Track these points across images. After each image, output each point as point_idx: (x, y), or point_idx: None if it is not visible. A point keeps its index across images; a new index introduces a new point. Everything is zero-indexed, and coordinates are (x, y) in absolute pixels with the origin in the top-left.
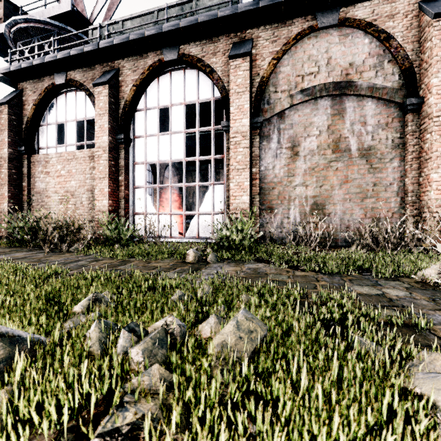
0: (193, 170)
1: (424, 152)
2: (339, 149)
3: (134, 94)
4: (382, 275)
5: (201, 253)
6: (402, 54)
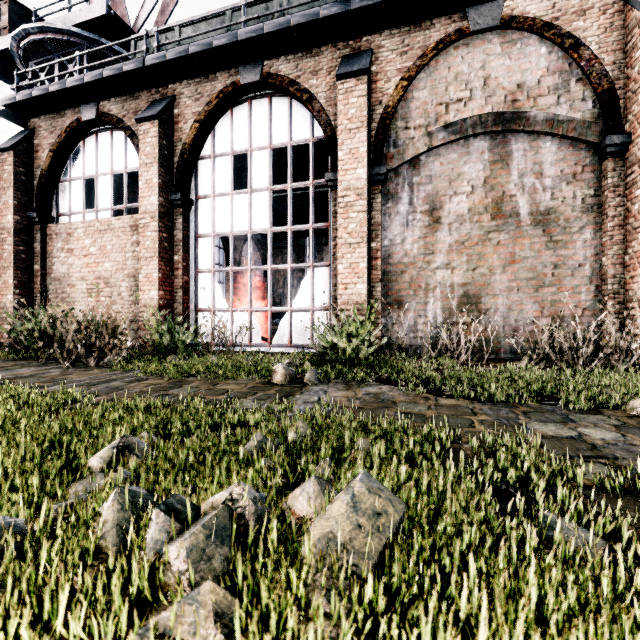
0: (283, 247)
1: (631, 217)
2: (501, 214)
3: (196, 134)
4: (574, 405)
5: (295, 370)
6: (597, 70)
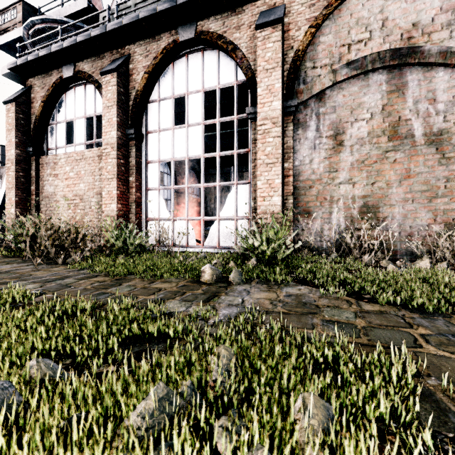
0: (214, 173)
1: None
2: (398, 136)
3: (145, 83)
4: None
5: (221, 270)
6: None
